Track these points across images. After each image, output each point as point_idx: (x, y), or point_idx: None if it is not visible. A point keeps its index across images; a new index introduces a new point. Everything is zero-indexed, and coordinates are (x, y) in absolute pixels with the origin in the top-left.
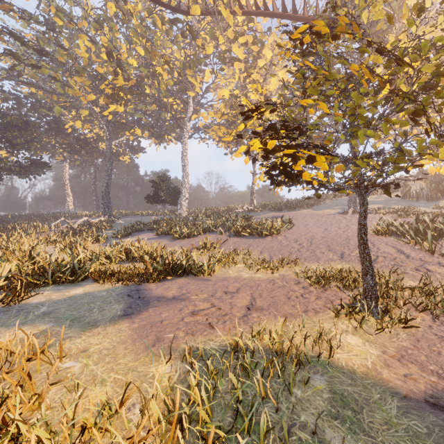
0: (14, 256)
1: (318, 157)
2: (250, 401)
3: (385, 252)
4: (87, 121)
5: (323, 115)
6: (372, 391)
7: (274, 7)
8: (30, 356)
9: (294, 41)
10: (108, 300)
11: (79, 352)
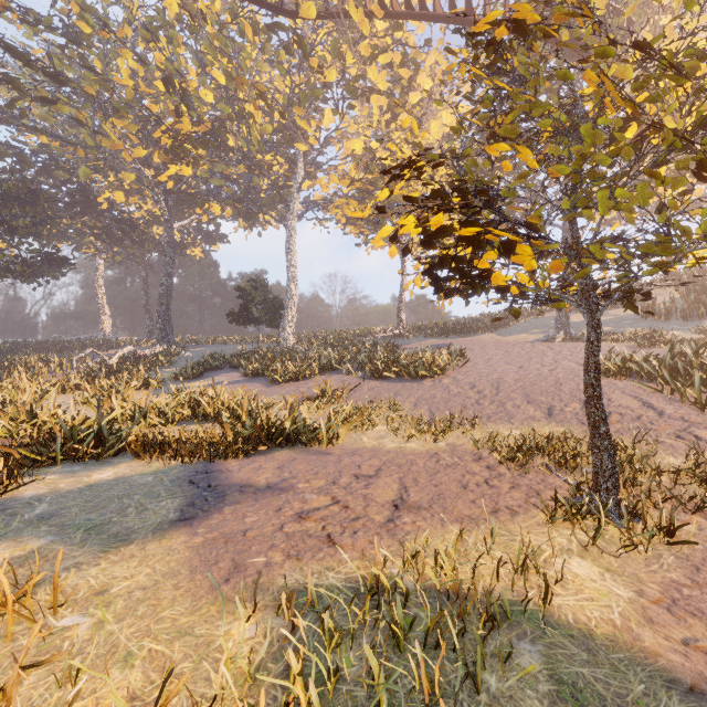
0: (3, 413)
1: (518, 245)
2: (401, 702)
3: (622, 405)
4: (133, 190)
5: (528, 171)
6: (628, 677)
7: (436, 4)
8: None
9: (475, 45)
10: (155, 490)
11: (91, 594)
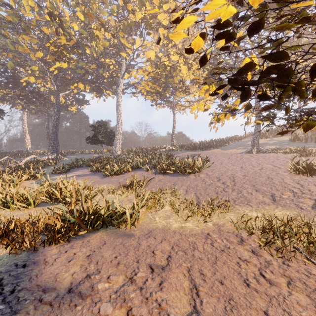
0: None
1: None
2: None
3: None
4: (39, 77)
5: None
6: None
7: None
8: None
9: None
10: None
11: None
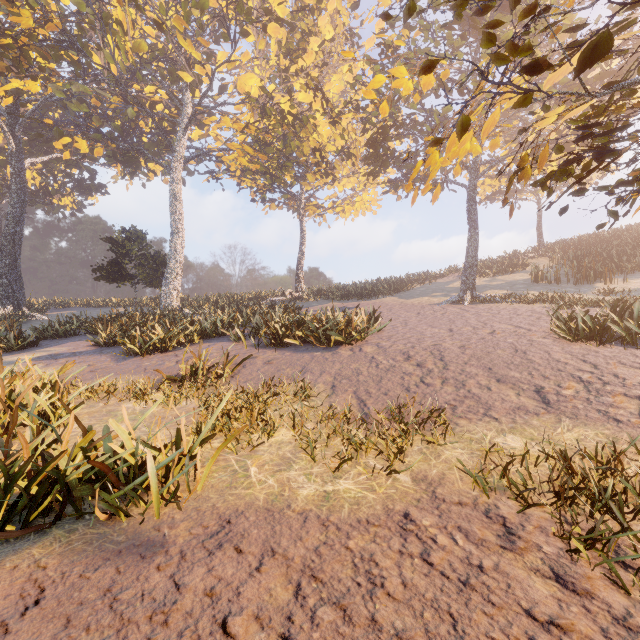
0: None
1: None
2: None
3: None
4: None
5: None
6: None
7: None
8: None
9: None
10: None
11: None
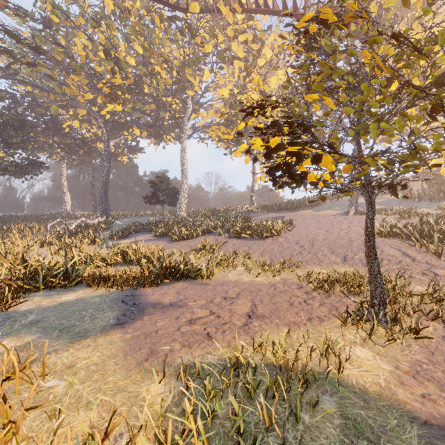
0: (6, 259)
1: (324, 156)
2: (252, 429)
3: (389, 254)
4: (84, 120)
5: (329, 111)
6: (388, 416)
7: (274, 4)
8: (9, 375)
9: (297, 33)
10: (101, 306)
11: (65, 368)
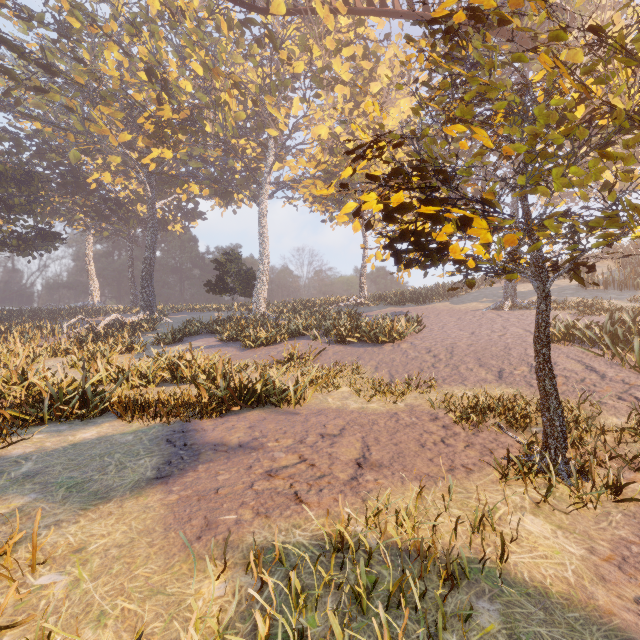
0: None
1: (474, 220)
2: None
3: (566, 369)
4: (119, 172)
5: (483, 150)
6: (585, 637)
7: (395, 2)
8: None
9: (433, 34)
10: (135, 449)
11: (69, 552)
